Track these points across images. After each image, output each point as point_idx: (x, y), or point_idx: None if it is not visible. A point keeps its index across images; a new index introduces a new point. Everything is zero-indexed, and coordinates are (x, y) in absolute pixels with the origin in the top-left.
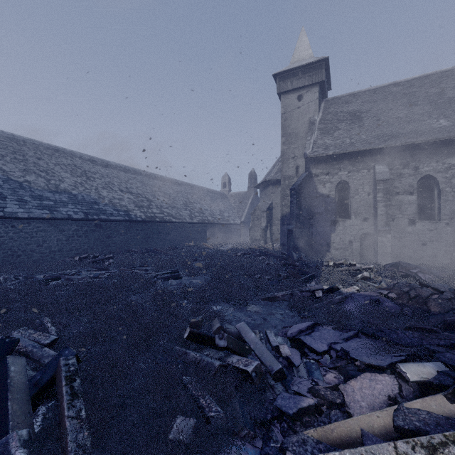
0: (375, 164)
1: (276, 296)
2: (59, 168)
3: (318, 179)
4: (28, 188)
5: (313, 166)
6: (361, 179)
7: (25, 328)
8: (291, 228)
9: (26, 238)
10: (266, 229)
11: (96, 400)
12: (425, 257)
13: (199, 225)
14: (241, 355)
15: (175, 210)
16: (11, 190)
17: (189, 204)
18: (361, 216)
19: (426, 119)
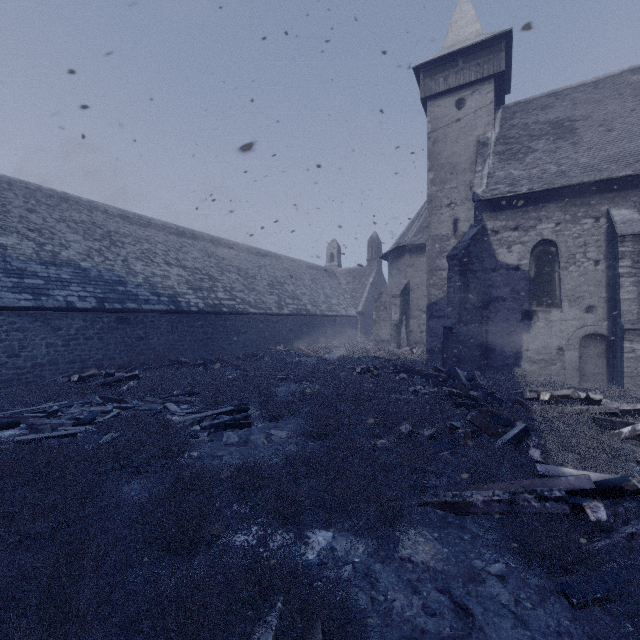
0: (609, 208)
1: (467, 501)
2: (64, 227)
3: (497, 238)
4: (1, 257)
5: (489, 216)
6: (581, 236)
7: None
8: (450, 324)
9: None
10: (400, 325)
11: None
12: None
13: (292, 317)
14: None
15: (254, 294)
16: None
17: (277, 285)
18: (581, 303)
19: None
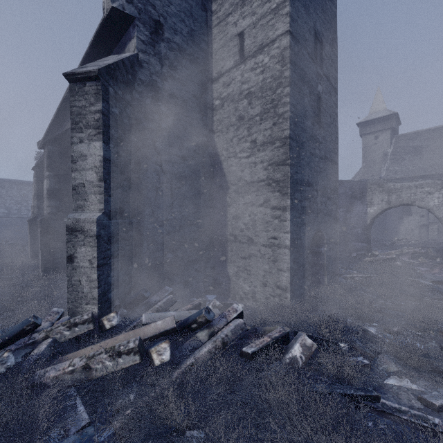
0: None
1: None
2: None
3: None
4: None
5: None
6: None
7: None
8: None
9: None
10: None
11: None
12: None
13: None
14: None
15: None
16: None
17: None
18: (419, 214)
19: None
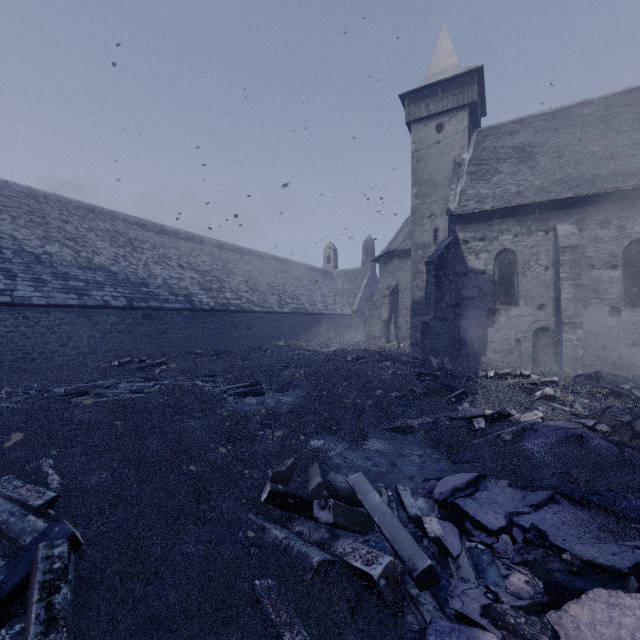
0: (556, 223)
1: (409, 425)
2: (93, 235)
3: (467, 247)
4: (49, 263)
5: (461, 228)
6: (534, 246)
7: (10, 478)
8: (427, 320)
9: (44, 334)
10: (390, 322)
11: (92, 632)
12: (636, 365)
13: (292, 315)
14: (357, 532)
15: (257, 294)
16: (24, 266)
17: (278, 286)
18: (534, 302)
19: (638, 154)
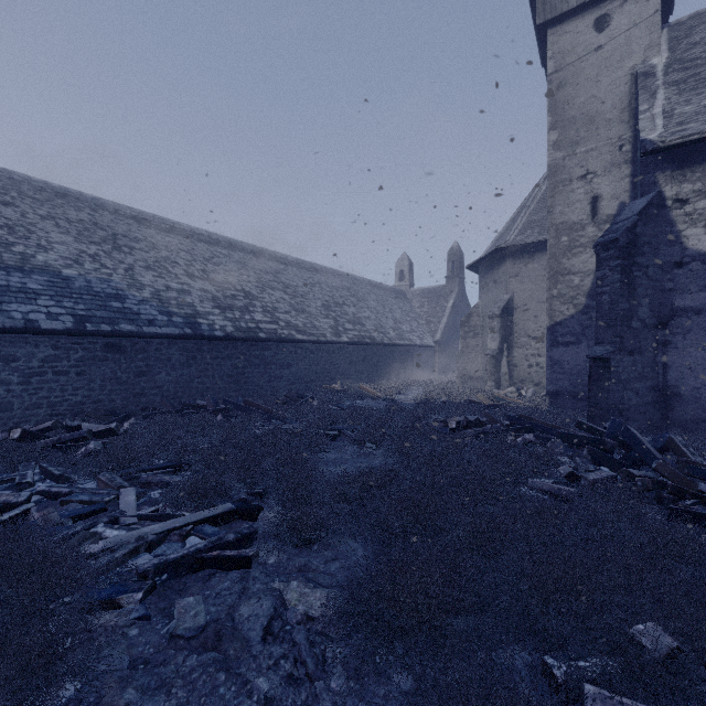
0: None
1: None
2: (50, 225)
3: (685, 211)
4: None
5: (670, 176)
6: None
7: None
8: (604, 353)
9: None
10: (500, 357)
11: None
12: None
13: (353, 347)
14: None
15: (303, 316)
16: None
17: (334, 306)
18: None
19: None
